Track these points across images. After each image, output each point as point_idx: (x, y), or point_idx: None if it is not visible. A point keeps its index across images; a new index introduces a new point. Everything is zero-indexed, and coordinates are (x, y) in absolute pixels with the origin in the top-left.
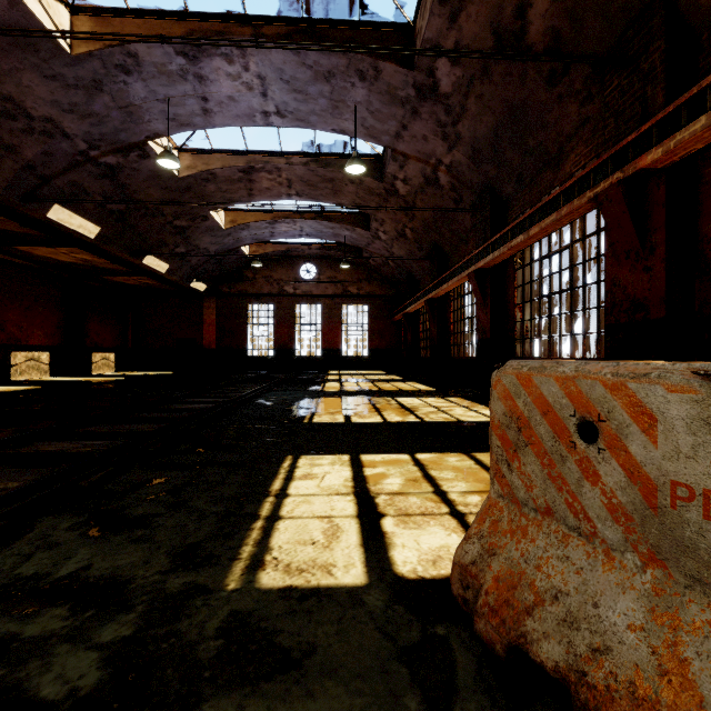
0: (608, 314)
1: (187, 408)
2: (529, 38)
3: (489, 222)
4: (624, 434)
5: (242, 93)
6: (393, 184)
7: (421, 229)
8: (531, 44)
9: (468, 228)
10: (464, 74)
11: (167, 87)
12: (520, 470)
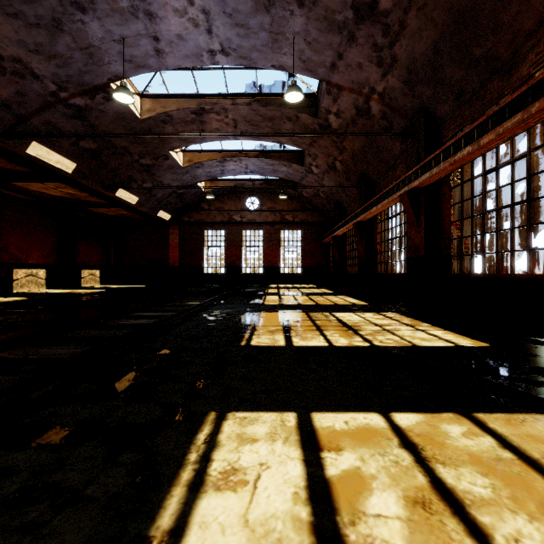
0: None
1: (128, 324)
2: None
3: (422, 144)
4: None
5: (189, 31)
6: (326, 119)
7: (350, 160)
8: None
9: (396, 154)
10: None
11: (121, 26)
12: None
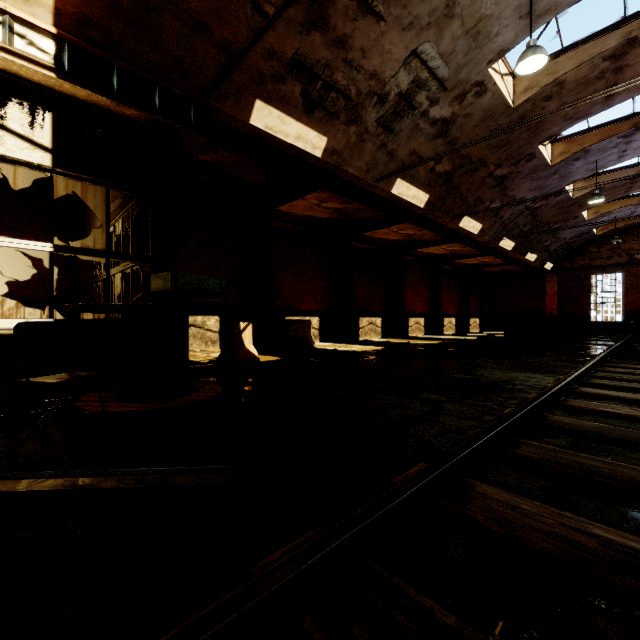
0: None
1: None
2: None
3: None
4: None
5: None
6: None
7: None
8: None
9: None
10: None
11: (598, 156)
12: None
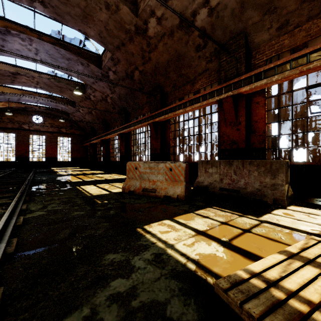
0: (151, 151)
1: (10, 181)
2: (134, 78)
3: (124, 119)
4: (139, 168)
5: (25, 50)
6: (89, 96)
7: (99, 113)
8: (135, 80)
9: (117, 117)
10: (117, 77)
11: None
12: (130, 174)
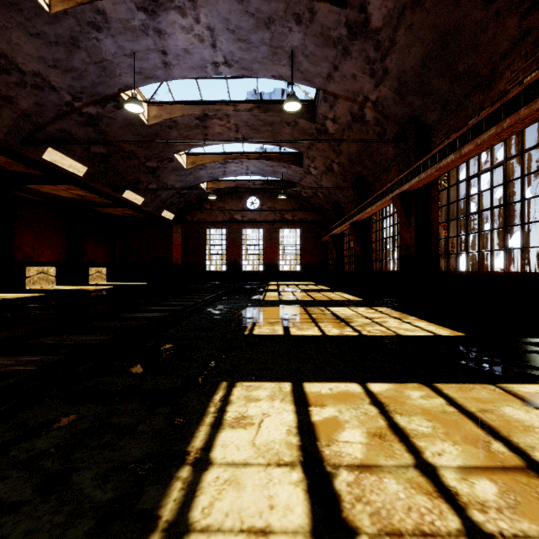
0: None
1: (142, 316)
2: None
3: (413, 149)
4: None
5: (195, 46)
6: (324, 124)
7: (347, 163)
8: None
9: (390, 158)
10: (396, 5)
11: (132, 42)
12: None
